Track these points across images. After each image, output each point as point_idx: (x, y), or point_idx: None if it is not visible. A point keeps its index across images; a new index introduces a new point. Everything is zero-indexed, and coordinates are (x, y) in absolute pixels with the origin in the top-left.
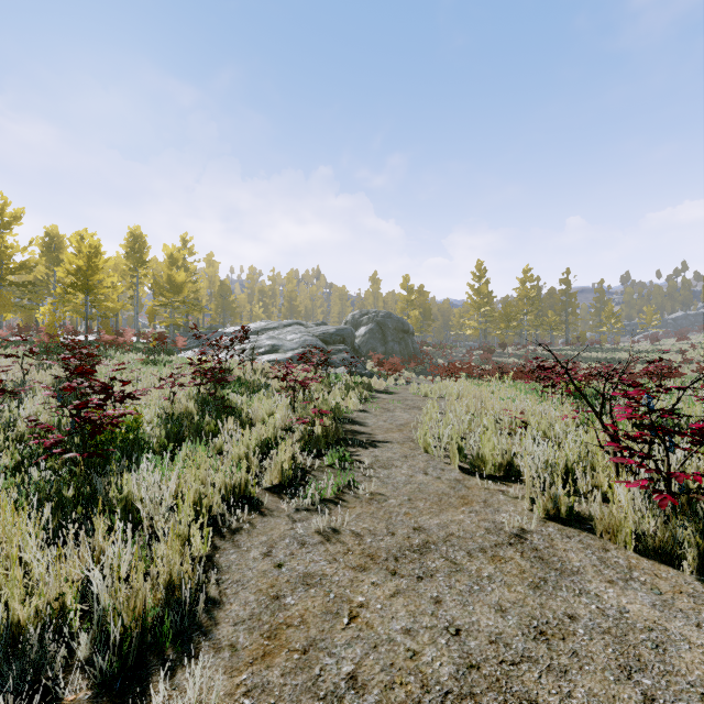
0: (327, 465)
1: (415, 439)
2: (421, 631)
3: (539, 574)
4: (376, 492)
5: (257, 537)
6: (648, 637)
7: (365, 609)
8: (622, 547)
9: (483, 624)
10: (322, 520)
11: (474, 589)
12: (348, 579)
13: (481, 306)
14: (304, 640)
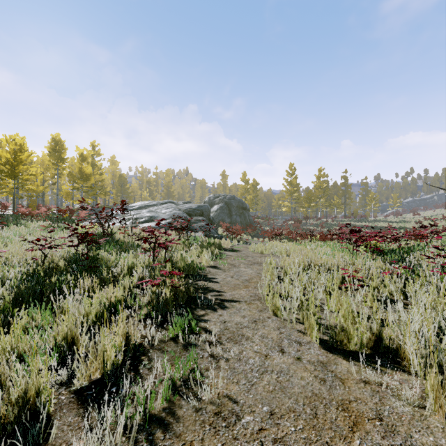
0: (169, 339)
1: (261, 297)
2: None
3: None
4: (225, 394)
5: None
6: None
7: None
8: None
9: None
10: None
11: None
12: None
13: (292, 192)
14: None
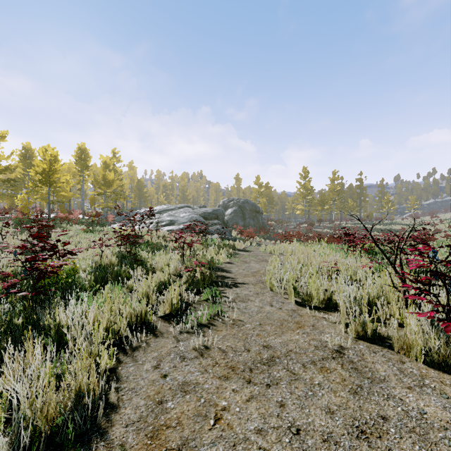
0: (203, 300)
1: (264, 281)
2: (270, 431)
3: (356, 382)
4: (237, 319)
5: (151, 353)
6: (445, 435)
7: (227, 412)
8: (413, 360)
9: (317, 424)
10: (198, 340)
11: (309, 394)
12: (215, 386)
13: (305, 195)
14: (178, 440)
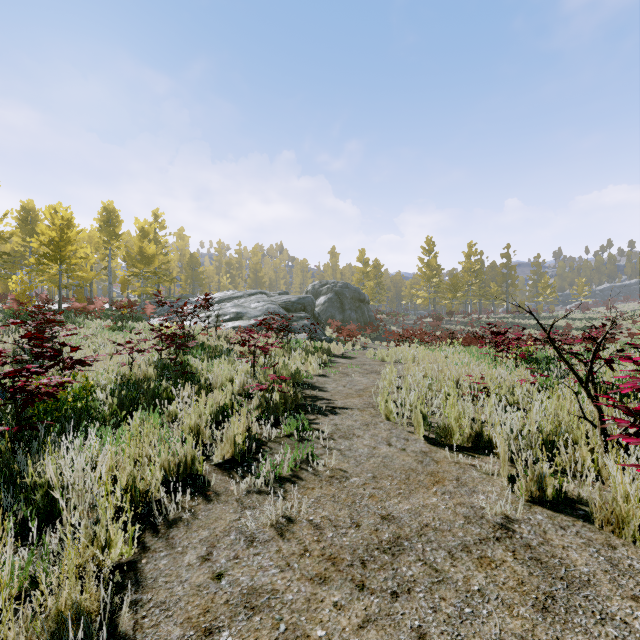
0: (284, 436)
1: (375, 405)
2: None
3: (542, 587)
4: (337, 468)
5: (197, 531)
6: None
7: None
8: (629, 542)
9: None
10: (276, 507)
11: (465, 612)
12: (303, 597)
13: (430, 277)
14: None
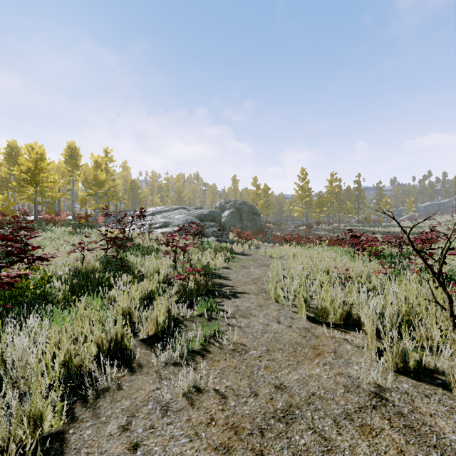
0: (197, 315)
1: (266, 290)
2: None
3: (420, 455)
4: (238, 342)
5: (121, 401)
6: None
7: None
8: None
9: None
10: (188, 377)
11: None
12: None
13: (304, 197)
14: None
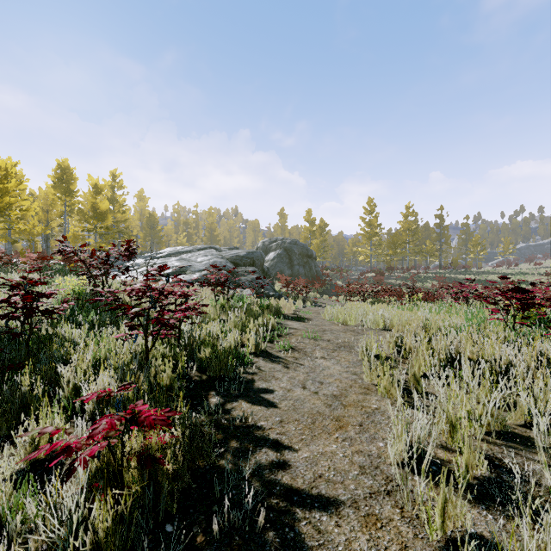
0: None
1: (391, 477)
2: None
3: None
4: None
5: None
6: None
7: None
8: None
9: None
10: None
11: None
12: None
13: (372, 236)
14: None
